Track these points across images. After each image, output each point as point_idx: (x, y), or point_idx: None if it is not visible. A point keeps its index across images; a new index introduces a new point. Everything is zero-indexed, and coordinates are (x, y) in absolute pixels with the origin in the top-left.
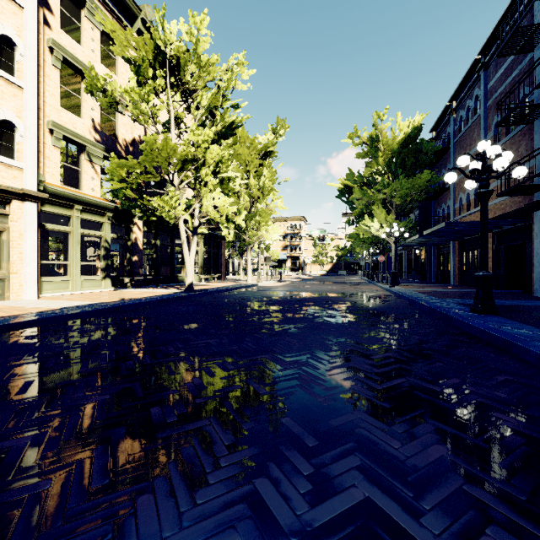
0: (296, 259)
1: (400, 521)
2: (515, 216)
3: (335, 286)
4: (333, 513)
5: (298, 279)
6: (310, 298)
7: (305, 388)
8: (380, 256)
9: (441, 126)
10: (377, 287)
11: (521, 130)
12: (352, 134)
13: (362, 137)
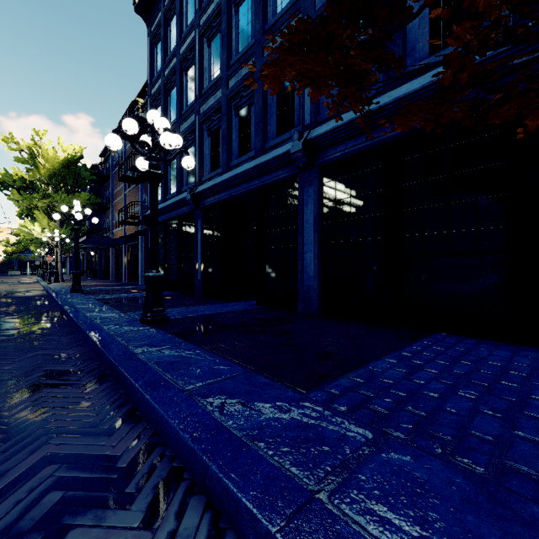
0: None
1: None
2: (135, 237)
3: None
4: None
5: None
6: None
7: None
8: (49, 257)
9: (106, 156)
10: (39, 285)
11: (137, 186)
12: (7, 138)
13: (20, 144)
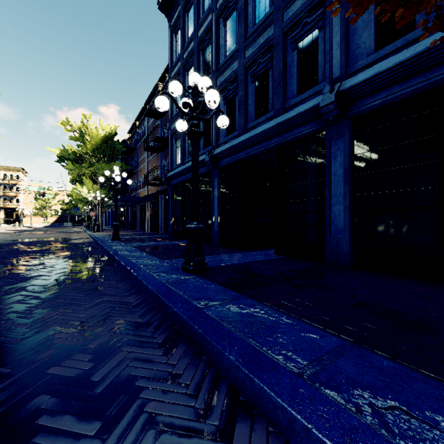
0: (12, 211)
1: (21, 270)
2: (155, 195)
3: (50, 234)
4: (4, 272)
5: (13, 231)
6: (20, 242)
7: (0, 264)
8: (92, 212)
9: (133, 133)
10: (86, 234)
11: (157, 154)
12: (65, 122)
13: (73, 126)
